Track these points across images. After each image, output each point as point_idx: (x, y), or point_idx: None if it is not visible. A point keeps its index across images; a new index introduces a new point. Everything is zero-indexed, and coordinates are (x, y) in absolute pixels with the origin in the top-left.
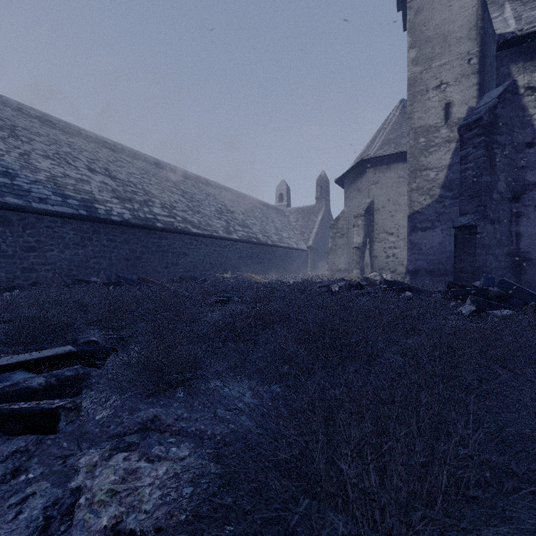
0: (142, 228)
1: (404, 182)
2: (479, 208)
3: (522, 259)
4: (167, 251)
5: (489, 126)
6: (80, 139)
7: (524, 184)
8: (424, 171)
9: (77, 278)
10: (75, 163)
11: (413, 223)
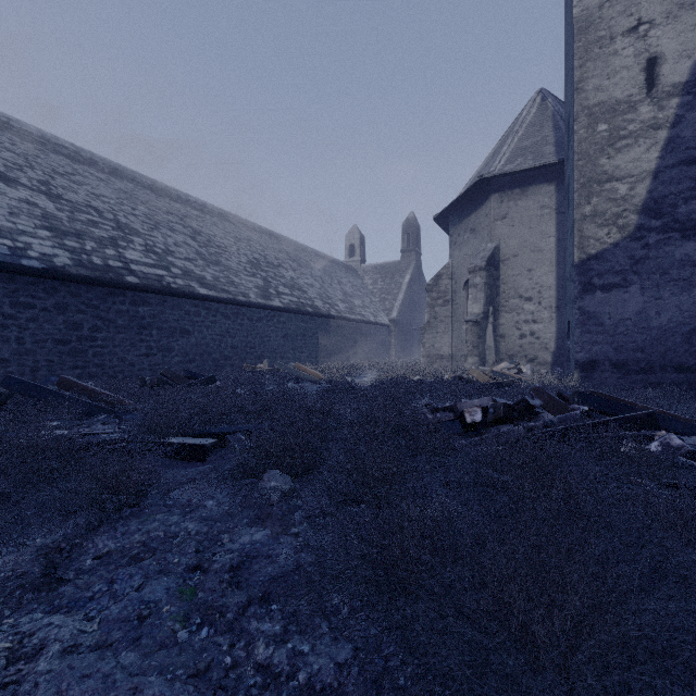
0: (95, 283)
1: (549, 214)
2: None
3: None
4: (150, 326)
5: None
6: (6, 134)
7: None
8: (606, 183)
9: None
10: None
11: (586, 276)
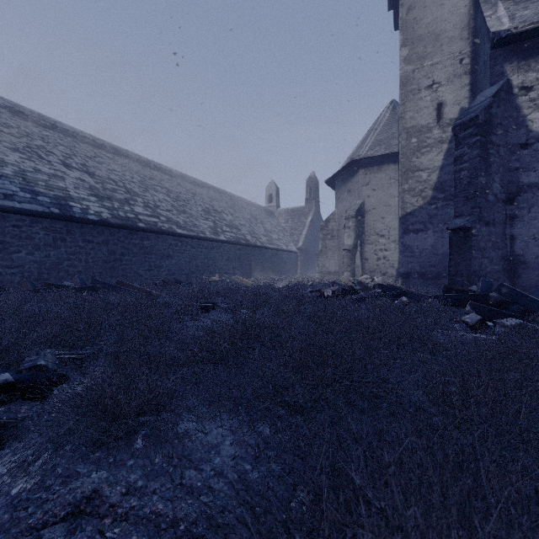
0: (122, 228)
1: (394, 183)
2: (474, 209)
3: (516, 262)
4: (150, 253)
5: (484, 126)
6: (56, 132)
7: (518, 186)
8: (416, 172)
9: (47, 282)
10: (49, 158)
11: (405, 225)
